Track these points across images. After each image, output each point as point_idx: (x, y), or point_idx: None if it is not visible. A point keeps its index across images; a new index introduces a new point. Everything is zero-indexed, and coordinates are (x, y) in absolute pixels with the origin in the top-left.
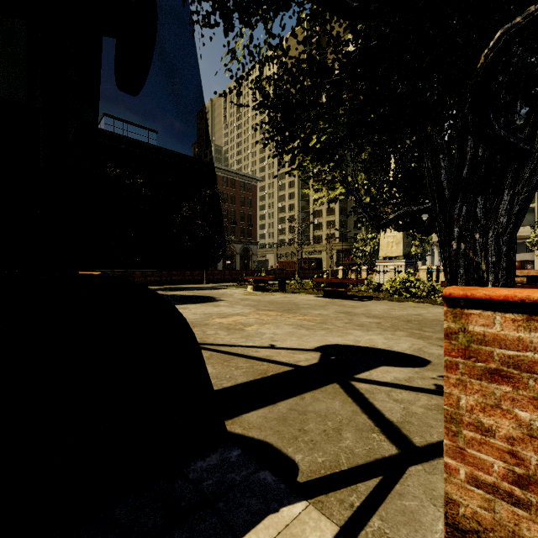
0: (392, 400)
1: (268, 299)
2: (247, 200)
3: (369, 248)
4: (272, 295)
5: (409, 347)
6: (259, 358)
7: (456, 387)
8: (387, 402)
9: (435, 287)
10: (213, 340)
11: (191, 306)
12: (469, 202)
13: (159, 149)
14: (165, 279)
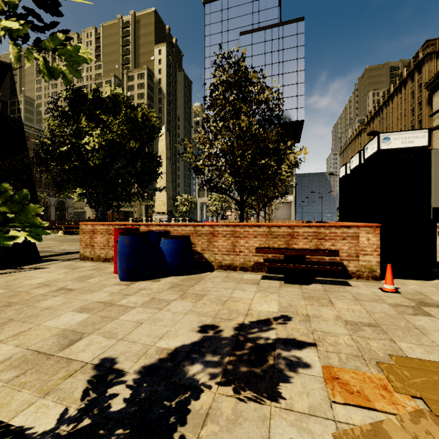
0: None
1: (72, 238)
2: None
3: None
4: (77, 236)
5: None
6: (55, 252)
7: (81, 236)
8: None
9: None
10: None
11: None
12: (98, 207)
13: None
14: None
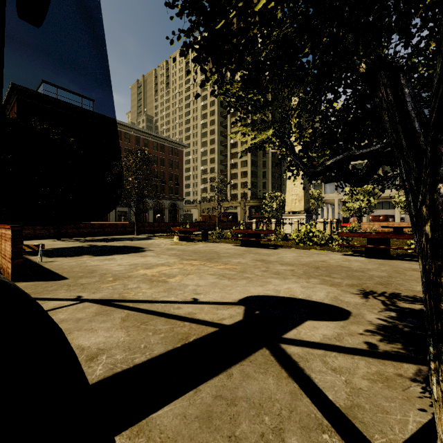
0: (330, 370)
1: (192, 249)
2: (175, 163)
3: (275, 204)
4: (196, 244)
5: (326, 296)
6: (180, 317)
7: None
8: (325, 373)
9: (333, 236)
10: (134, 296)
11: (118, 257)
12: None
13: (94, 114)
14: (97, 231)
